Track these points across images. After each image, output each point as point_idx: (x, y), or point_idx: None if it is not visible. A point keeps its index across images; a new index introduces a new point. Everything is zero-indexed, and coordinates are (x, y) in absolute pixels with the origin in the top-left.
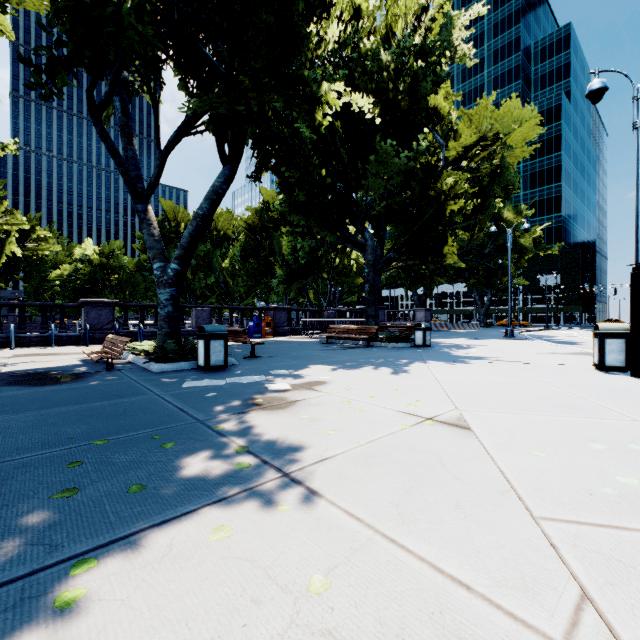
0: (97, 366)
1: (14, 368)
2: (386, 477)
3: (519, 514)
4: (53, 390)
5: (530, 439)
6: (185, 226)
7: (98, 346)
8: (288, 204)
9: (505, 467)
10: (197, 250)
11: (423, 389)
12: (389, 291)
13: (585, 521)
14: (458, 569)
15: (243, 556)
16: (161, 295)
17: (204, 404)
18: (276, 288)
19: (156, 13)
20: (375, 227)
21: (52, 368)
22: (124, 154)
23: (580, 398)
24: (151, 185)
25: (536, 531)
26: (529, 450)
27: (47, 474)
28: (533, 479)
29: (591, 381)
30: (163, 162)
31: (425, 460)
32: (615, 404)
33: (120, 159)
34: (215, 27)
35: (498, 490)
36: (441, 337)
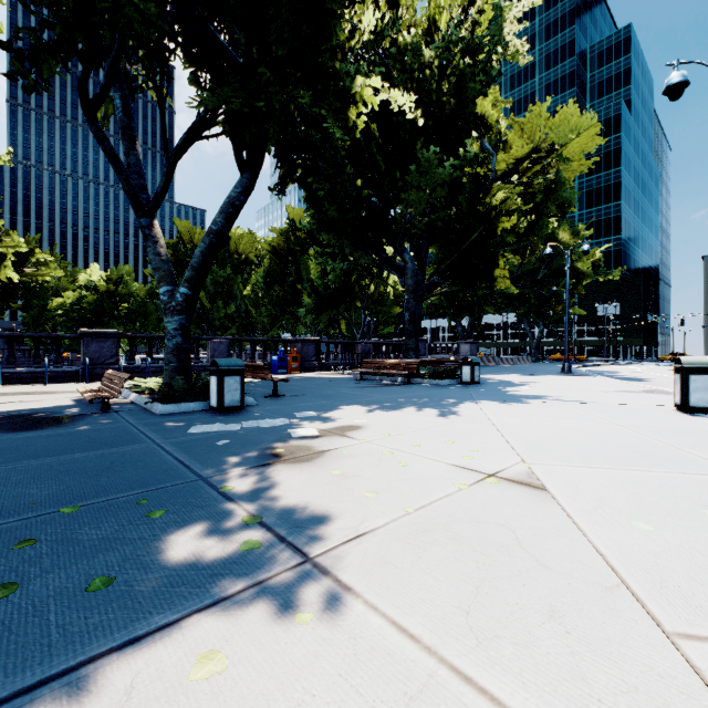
0: (92, 407)
1: None
2: (446, 563)
3: (644, 627)
4: (30, 437)
5: (626, 504)
6: None
7: (99, 383)
8: (317, 221)
9: (604, 547)
10: (216, 276)
11: (478, 435)
12: (430, 321)
13: None
14: None
15: None
16: (168, 324)
17: (211, 455)
18: (304, 318)
19: None
20: (416, 248)
21: (38, 409)
22: (126, 160)
23: (671, 447)
24: (157, 196)
25: (677, 659)
26: (629, 521)
27: None
28: (647, 567)
29: (677, 425)
30: (171, 170)
31: (495, 536)
32: None
33: (119, 164)
34: (231, 10)
35: (603, 585)
36: (490, 373)
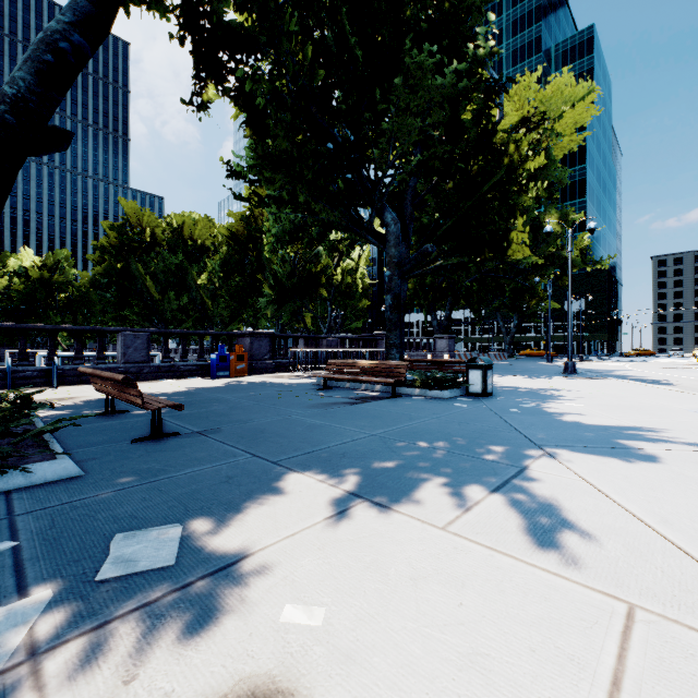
0: None
1: None
2: None
3: None
4: None
5: None
6: (151, 233)
7: None
8: (259, 155)
9: None
10: (167, 263)
11: None
12: None
13: None
14: None
15: None
16: None
17: None
18: (265, 311)
19: None
20: (398, 210)
21: None
22: None
23: None
24: None
25: None
26: None
27: None
28: None
29: None
30: None
31: None
32: None
33: None
34: None
35: None
36: None
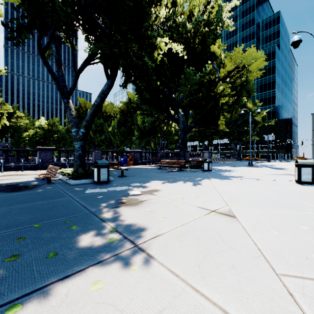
0: (43, 181)
1: (0, 182)
2: (192, 247)
3: (268, 272)
4: (18, 194)
5: (268, 223)
6: None
7: (45, 170)
8: (140, 99)
9: (257, 241)
10: (96, 122)
11: (209, 194)
12: (190, 143)
13: (306, 276)
14: (236, 311)
15: (109, 302)
16: (76, 145)
17: (95, 202)
18: (135, 141)
19: (72, 1)
20: (184, 111)
21: (20, 182)
22: (57, 74)
23: (291, 199)
24: (71, 89)
25: (279, 283)
26: (268, 230)
27: (4, 245)
28: (273, 248)
29: (295, 189)
30: (77, 78)
31: (212, 236)
32: (310, 202)
33: (55, 76)
34: (103, 9)
35: (254, 255)
36: (216, 166)
